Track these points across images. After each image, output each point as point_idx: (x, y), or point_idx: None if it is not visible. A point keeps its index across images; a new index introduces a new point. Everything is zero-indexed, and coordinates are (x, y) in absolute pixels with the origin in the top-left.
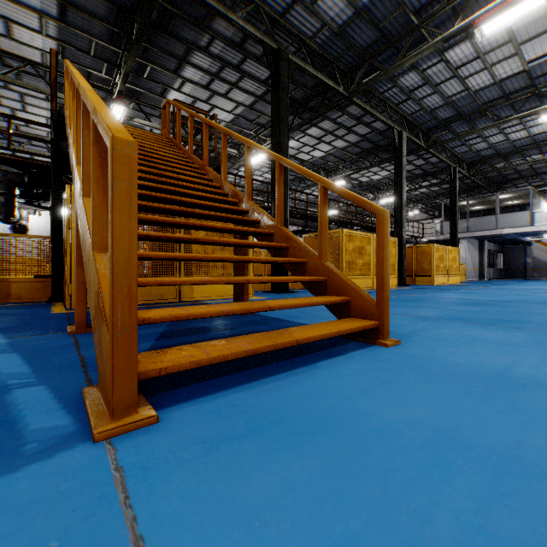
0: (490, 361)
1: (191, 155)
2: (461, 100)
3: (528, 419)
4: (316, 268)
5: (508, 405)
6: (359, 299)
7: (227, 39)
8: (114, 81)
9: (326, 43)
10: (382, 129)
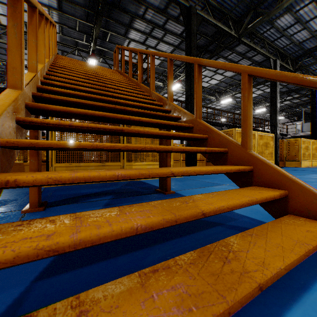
0: None
1: (130, 78)
2: None
3: None
4: (239, 158)
5: None
6: (302, 194)
7: (156, 8)
8: (90, 45)
9: (223, 0)
10: (260, 61)
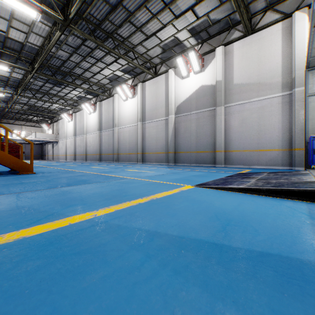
0: (40, 169)
1: None
2: None
3: (53, 170)
4: None
5: (50, 170)
6: None
7: None
8: None
9: None
10: None
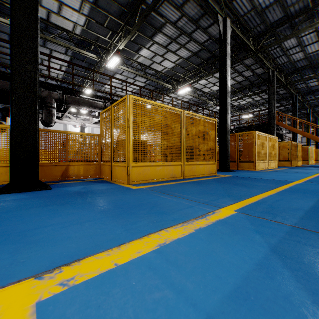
0: None
1: None
2: None
3: None
4: None
5: None
6: None
7: None
8: None
9: (302, 89)
10: None
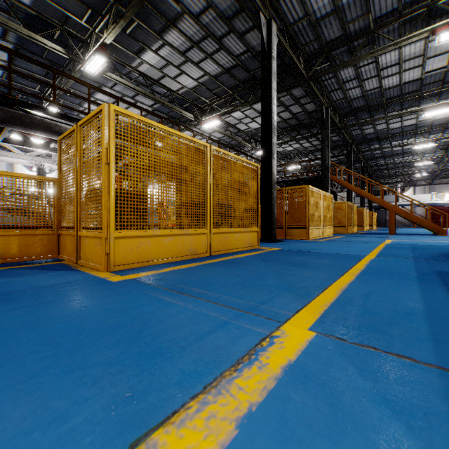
0: None
1: None
2: (387, 152)
3: None
4: None
5: None
6: None
7: None
8: None
9: (357, 136)
10: None
